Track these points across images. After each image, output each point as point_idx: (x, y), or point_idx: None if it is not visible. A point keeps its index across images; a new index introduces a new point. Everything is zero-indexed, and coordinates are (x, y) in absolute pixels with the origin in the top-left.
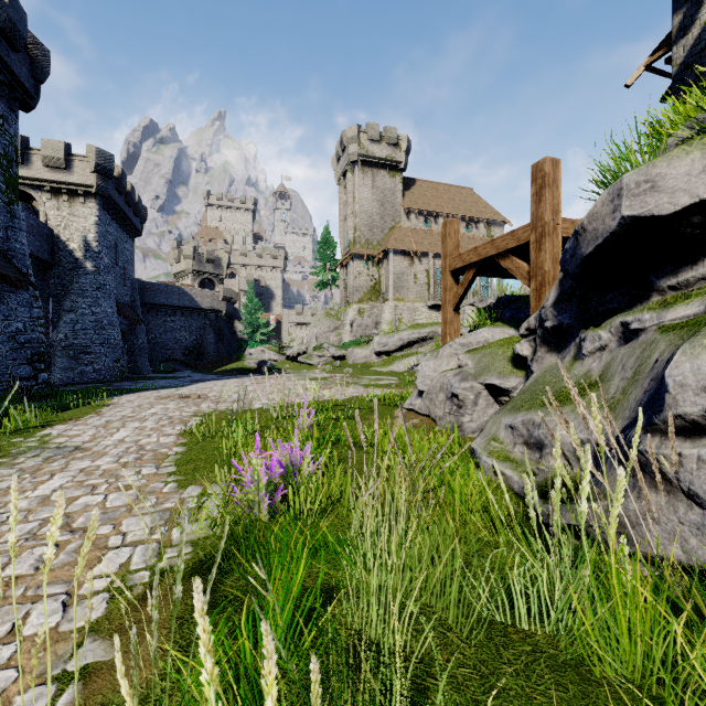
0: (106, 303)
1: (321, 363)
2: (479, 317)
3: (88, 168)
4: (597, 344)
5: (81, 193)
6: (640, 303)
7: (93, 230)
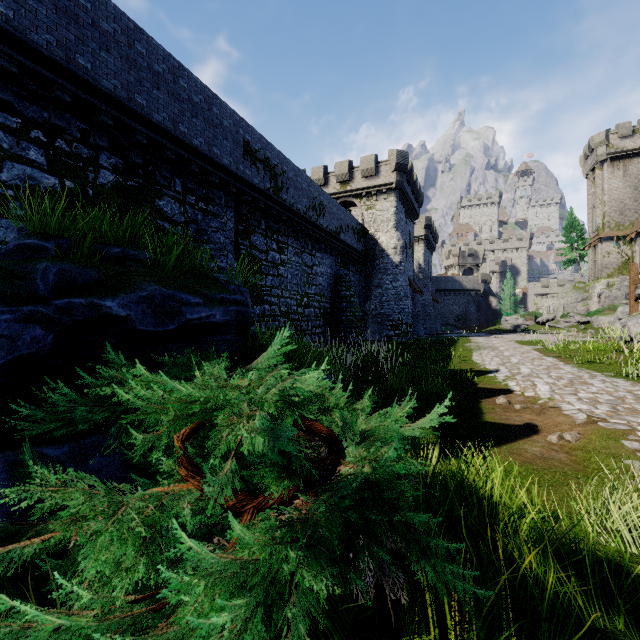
0: (428, 294)
1: (567, 327)
2: None
3: (420, 227)
4: None
5: (417, 240)
6: None
7: (422, 257)
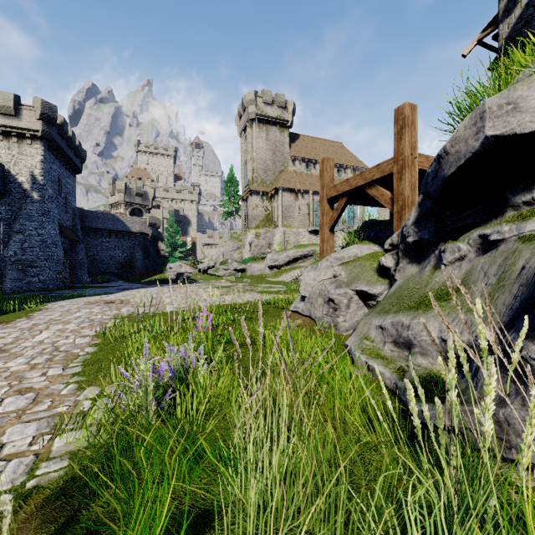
0: (50, 226)
1: (226, 275)
2: (350, 236)
3: (35, 116)
4: (456, 255)
5: (28, 136)
6: (495, 218)
7: (39, 166)
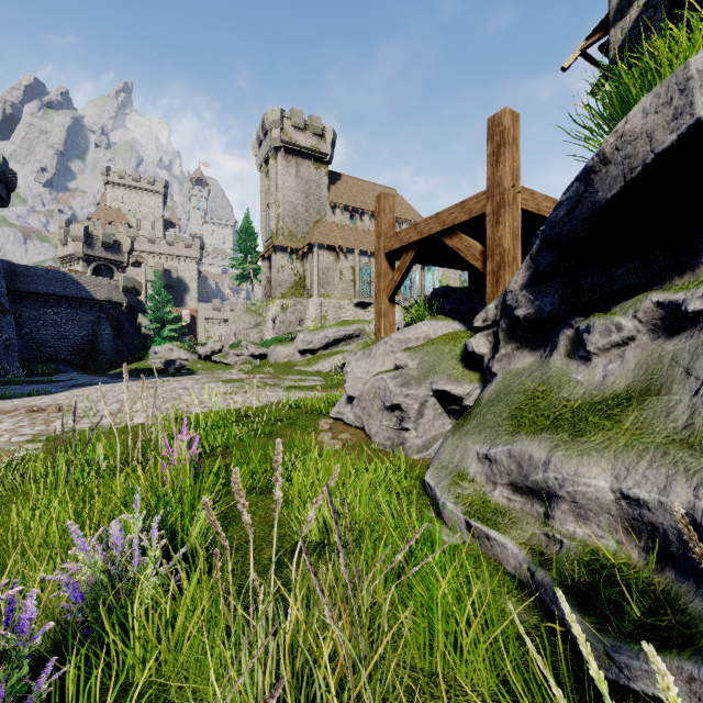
0: None
1: (239, 362)
2: (418, 308)
3: None
4: (614, 337)
5: None
6: (679, 276)
7: None
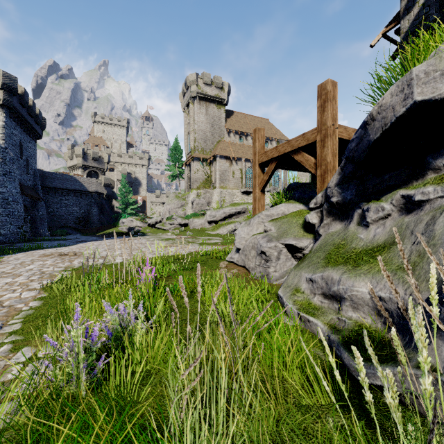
0: (11, 185)
1: (171, 228)
2: (278, 196)
3: None
4: (380, 214)
5: None
6: (415, 181)
7: (0, 131)
